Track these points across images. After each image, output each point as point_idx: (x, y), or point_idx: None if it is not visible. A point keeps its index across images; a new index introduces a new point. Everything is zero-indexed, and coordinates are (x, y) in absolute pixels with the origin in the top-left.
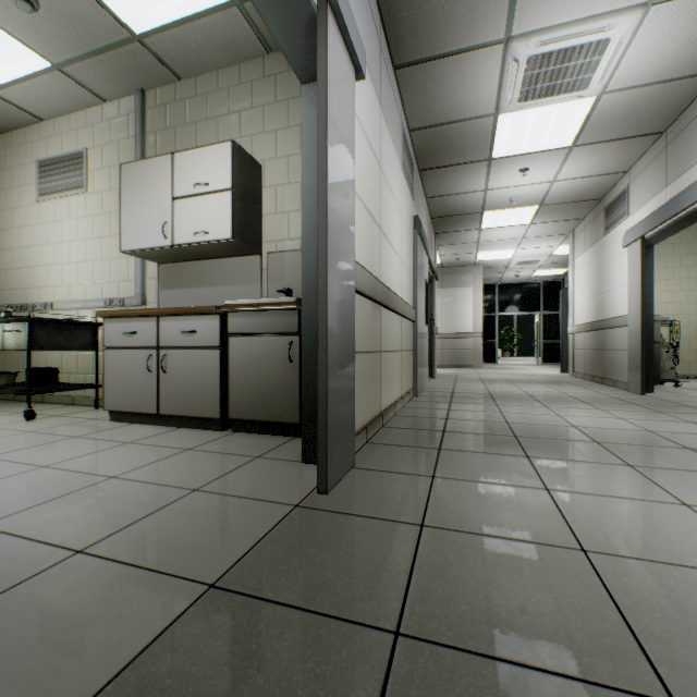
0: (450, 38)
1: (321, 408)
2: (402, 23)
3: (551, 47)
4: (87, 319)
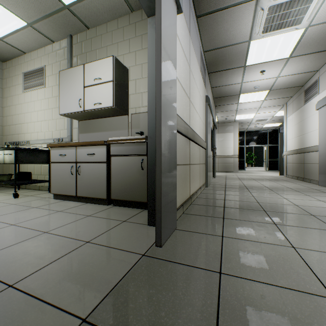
0: None
1: (158, 197)
2: None
3: (282, 0)
4: (45, 148)
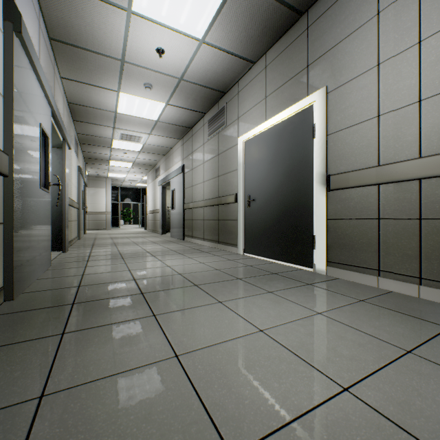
0: (95, 122)
1: (64, 234)
2: (78, 114)
3: (127, 133)
4: None
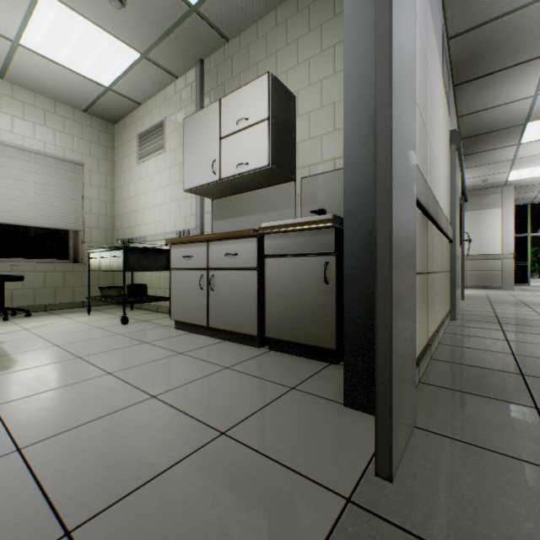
0: None
1: (382, 355)
2: None
3: None
4: (166, 247)
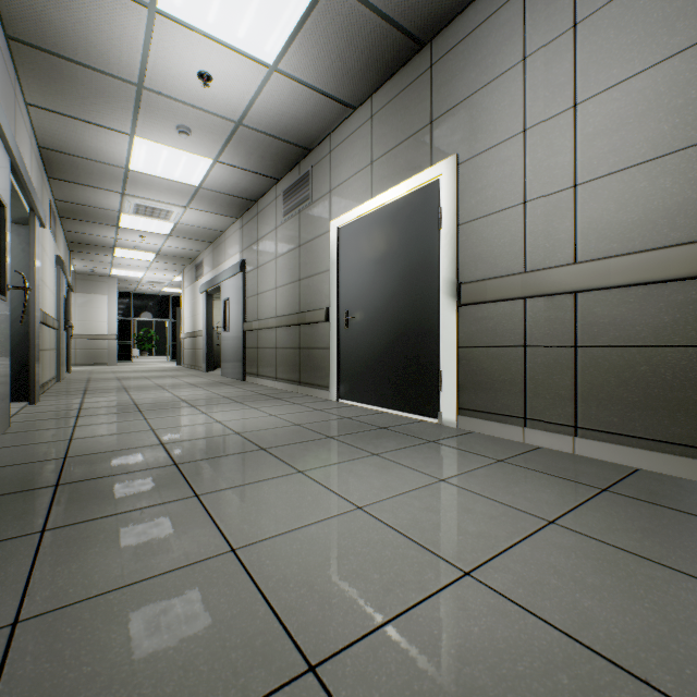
0: (90, 182)
1: (33, 372)
2: (58, 168)
3: (147, 204)
4: None
